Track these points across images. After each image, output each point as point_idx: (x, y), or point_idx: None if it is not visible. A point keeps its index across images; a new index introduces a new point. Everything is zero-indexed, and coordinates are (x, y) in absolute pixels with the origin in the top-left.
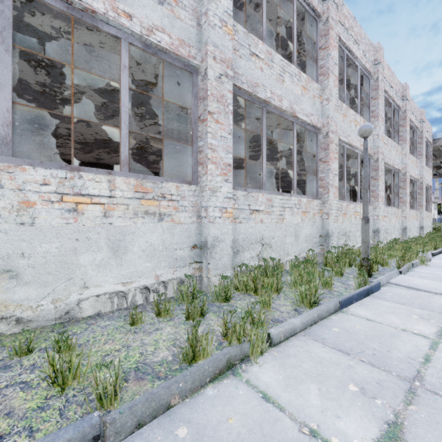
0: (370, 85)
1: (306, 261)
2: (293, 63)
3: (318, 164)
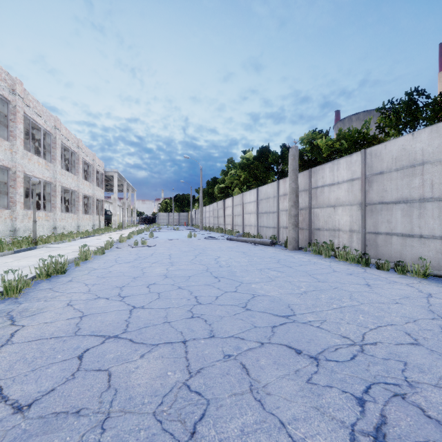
0: (52, 139)
1: None
2: None
3: (9, 188)
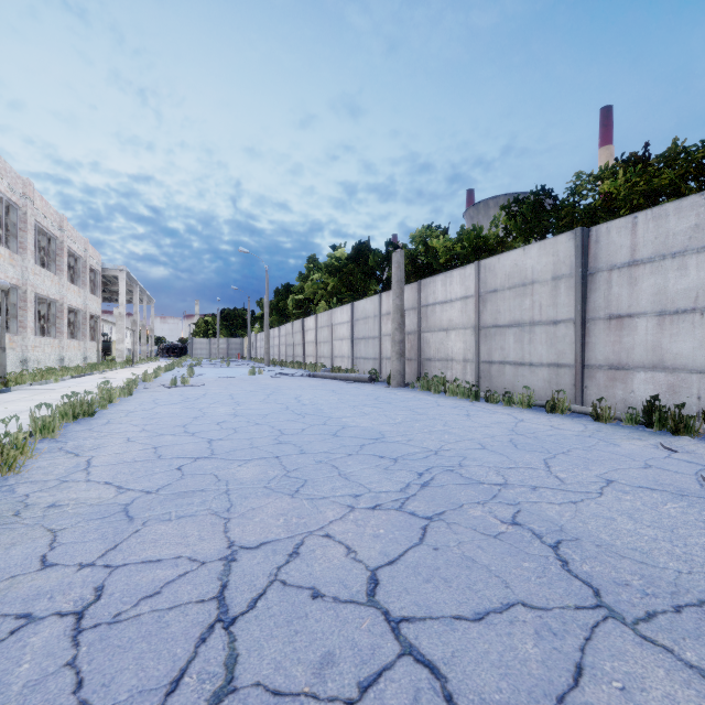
0: (19, 215)
1: None
2: None
3: None
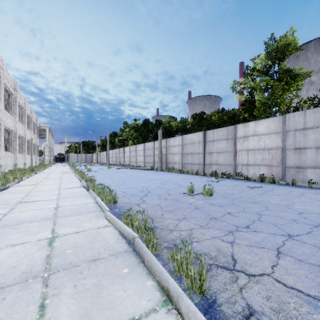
0: (23, 110)
1: (21, 169)
2: (8, 111)
3: (12, 141)
